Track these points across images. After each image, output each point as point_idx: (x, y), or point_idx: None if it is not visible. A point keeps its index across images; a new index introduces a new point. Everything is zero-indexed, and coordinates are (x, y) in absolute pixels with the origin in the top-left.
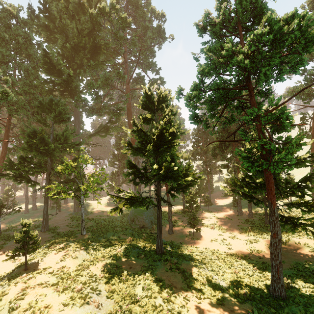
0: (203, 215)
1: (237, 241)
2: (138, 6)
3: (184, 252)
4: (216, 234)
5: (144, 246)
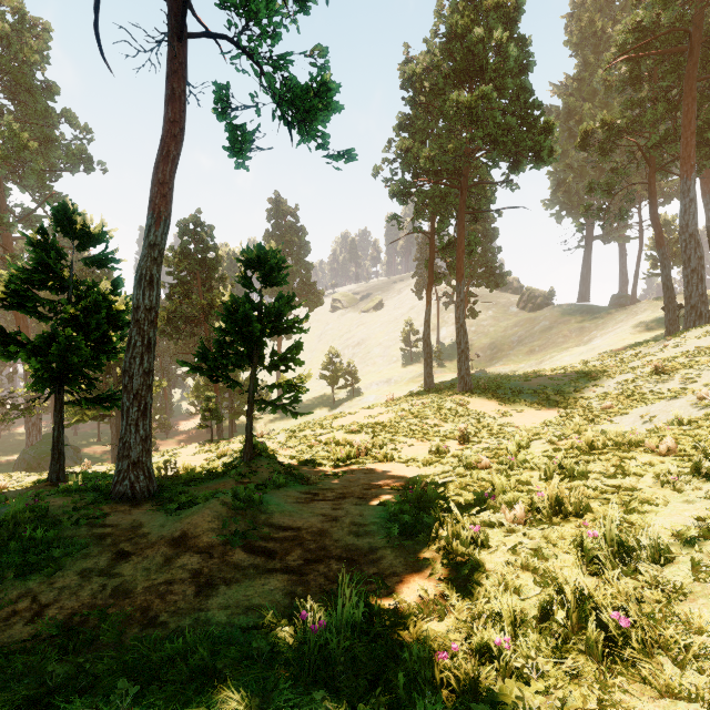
0: (160, 443)
1: None
2: (31, 92)
3: None
4: None
5: None
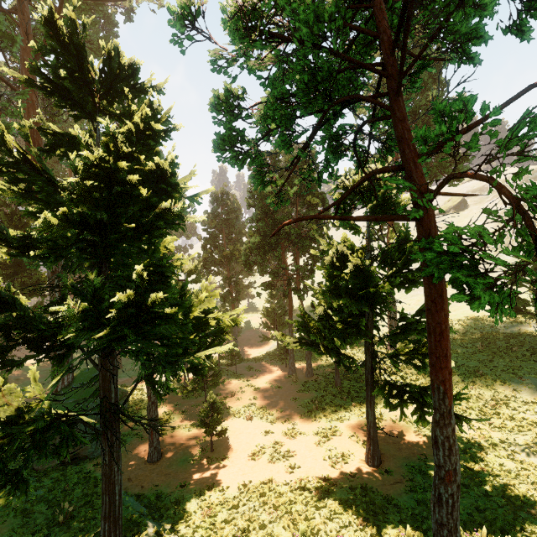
0: (228, 387)
1: (301, 440)
2: None
3: (192, 523)
4: (259, 433)
5: None
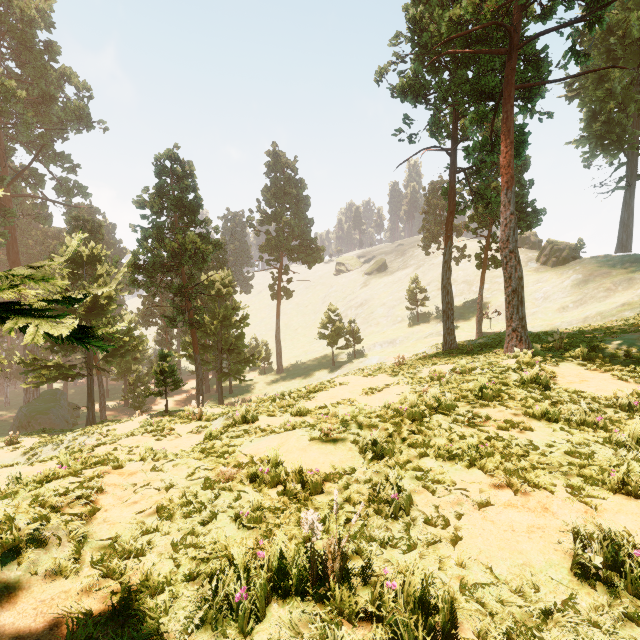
0: (158, 402)
1: None
2: (31, 49)
3: None
4: None
5: None
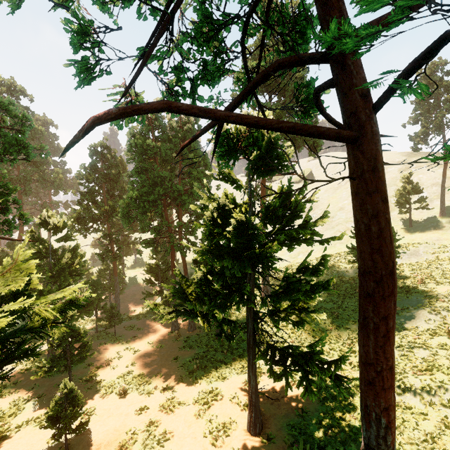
0: (103, 353)
1: (180, 413)
2: None
3: None
4: (132, 412)
5: None
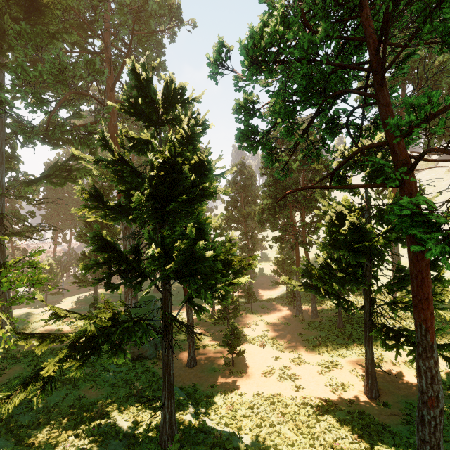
0: (245, 320)
1: (306, 368)
2: None
3: (219, 412)
4: (270, 358)
5: (135, 420)
